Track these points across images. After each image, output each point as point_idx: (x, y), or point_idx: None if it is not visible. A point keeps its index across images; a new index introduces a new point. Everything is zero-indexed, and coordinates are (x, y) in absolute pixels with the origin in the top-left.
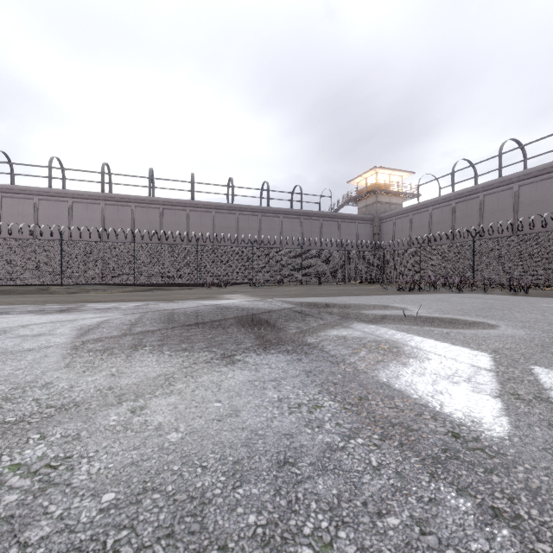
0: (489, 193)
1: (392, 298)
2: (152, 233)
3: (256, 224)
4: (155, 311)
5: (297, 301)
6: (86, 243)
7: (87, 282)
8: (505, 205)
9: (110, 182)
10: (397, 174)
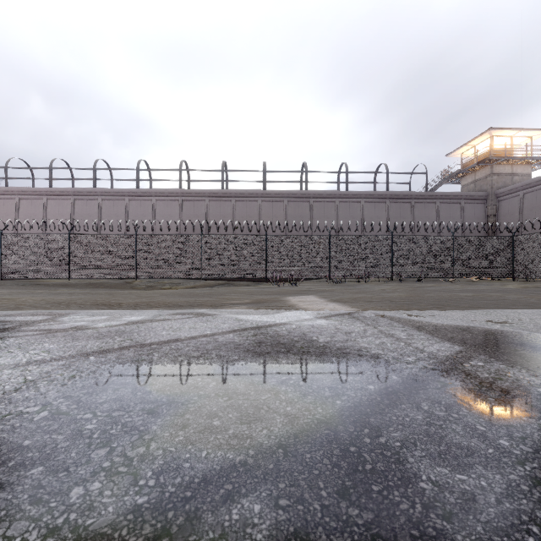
0: None
1: None
2: (219, 224)
3: (332, 211)
4: (113, 351)
5: (432, 321)
6: (158, 236)
7: (158, 277)
8: None
9: (188, 180)
10: (524, 135)
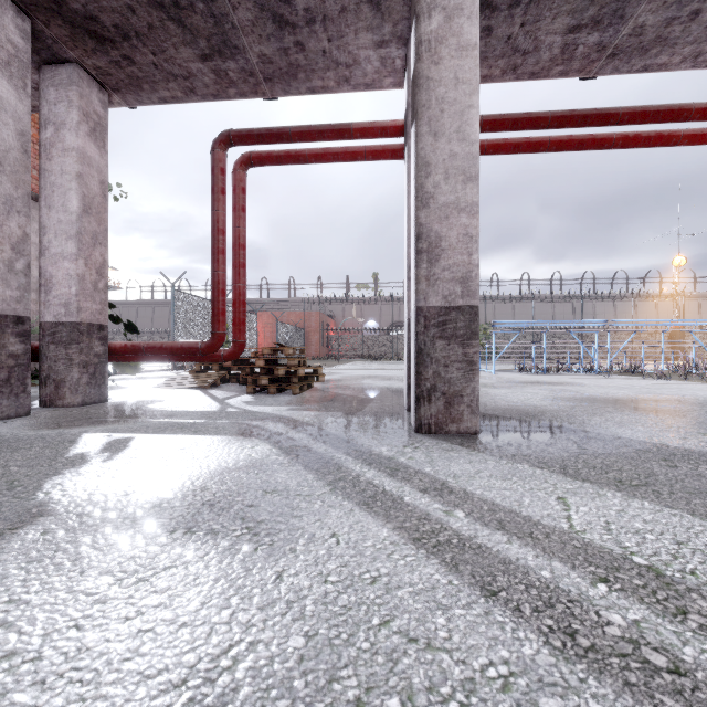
0: None
1: None
2: None
3: None
4: None
5: None
6: None
7: None
8: None
9: None
10: None
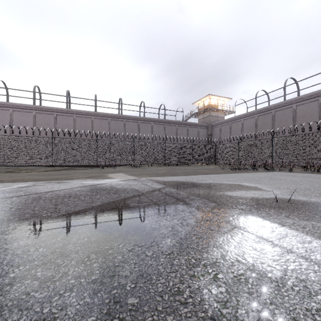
0: (278, 110)
1: (235, 176)
2: (65, 131)
3: (136, 127)
4: (24, 195)
5: (165, 180)
6: (17, 137)
7: (18, 164)
8: (288, 117)
9: (40, 99)
10: (222, 99)
